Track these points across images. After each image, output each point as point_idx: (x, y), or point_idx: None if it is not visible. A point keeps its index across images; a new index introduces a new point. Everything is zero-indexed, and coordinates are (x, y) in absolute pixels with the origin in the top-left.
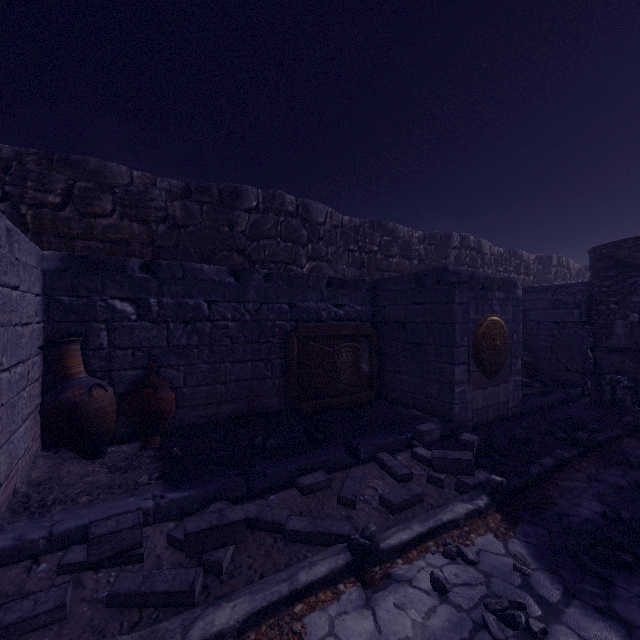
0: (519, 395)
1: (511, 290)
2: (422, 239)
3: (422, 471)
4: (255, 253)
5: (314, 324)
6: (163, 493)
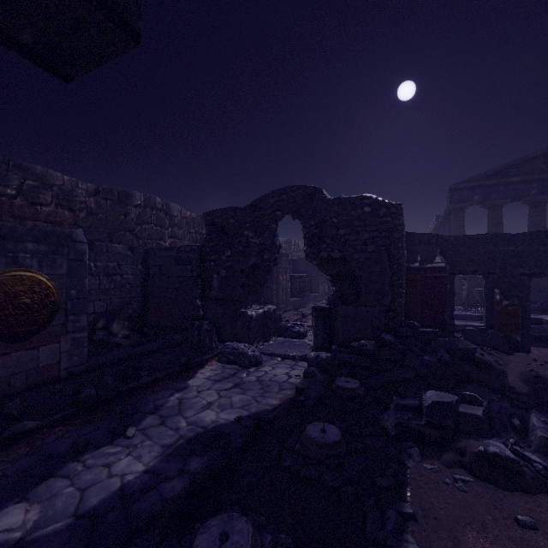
0: (83, 352)
1: (66, 243)
2: (93, 192)
3: None
4: None
5: None
6: None
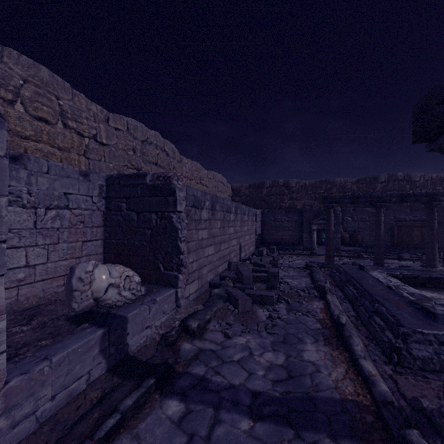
0: None
1: None
2: None
3: None
4: None
5: (403, 222)
6: (362, 249)
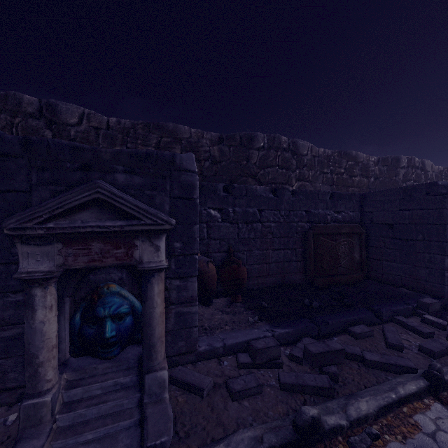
0: None
1: None
2: (377, 162)
3: (437, 332)
4: (262, 177)
5: (323, 225)
6: (271, 329)
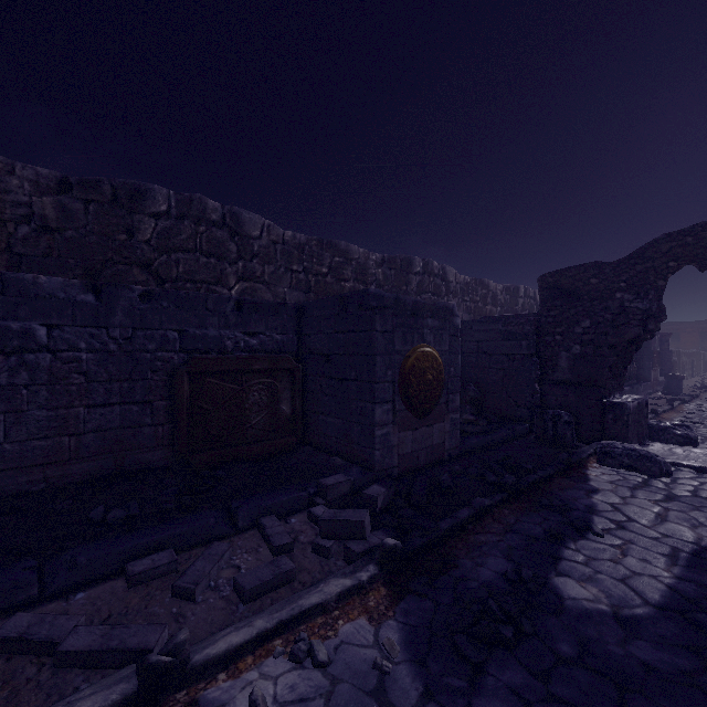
0: (457, 435)
1: (448, 318)
2: (380, 262)
3: (313, 537)
4: (164, 269)
5: (213, 356)
6: None
